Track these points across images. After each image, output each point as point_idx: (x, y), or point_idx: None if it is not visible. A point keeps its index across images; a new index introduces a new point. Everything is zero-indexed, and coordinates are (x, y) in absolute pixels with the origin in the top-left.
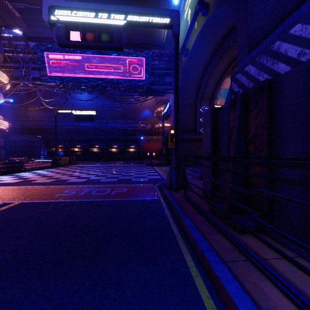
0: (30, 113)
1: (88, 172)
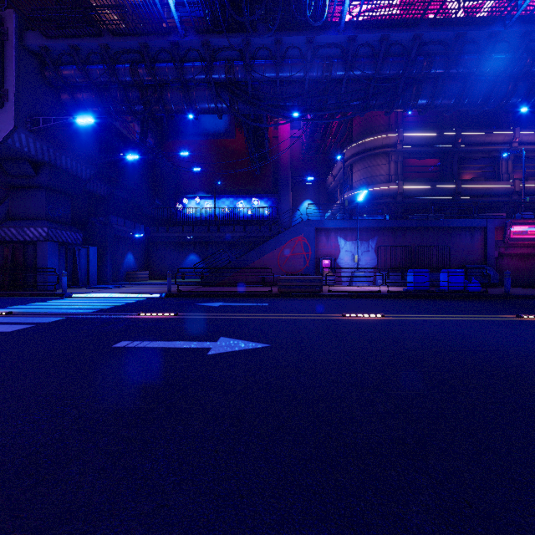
0: None
1: None
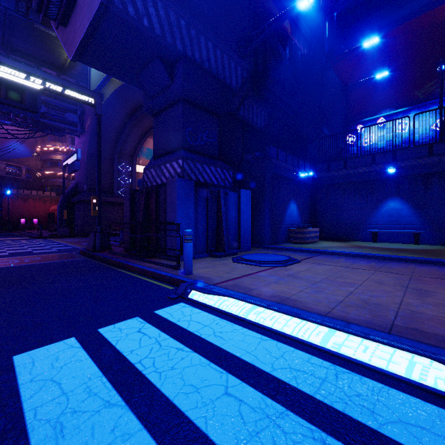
0: None
1: None
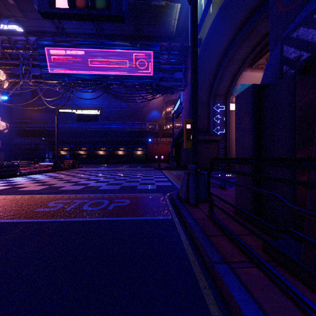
0: (35, 115)
1: (89, 177)
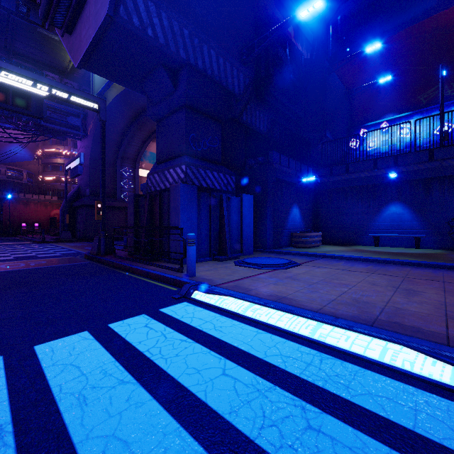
0: None
1: None
